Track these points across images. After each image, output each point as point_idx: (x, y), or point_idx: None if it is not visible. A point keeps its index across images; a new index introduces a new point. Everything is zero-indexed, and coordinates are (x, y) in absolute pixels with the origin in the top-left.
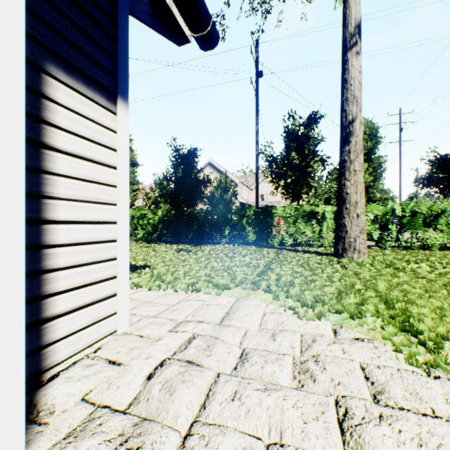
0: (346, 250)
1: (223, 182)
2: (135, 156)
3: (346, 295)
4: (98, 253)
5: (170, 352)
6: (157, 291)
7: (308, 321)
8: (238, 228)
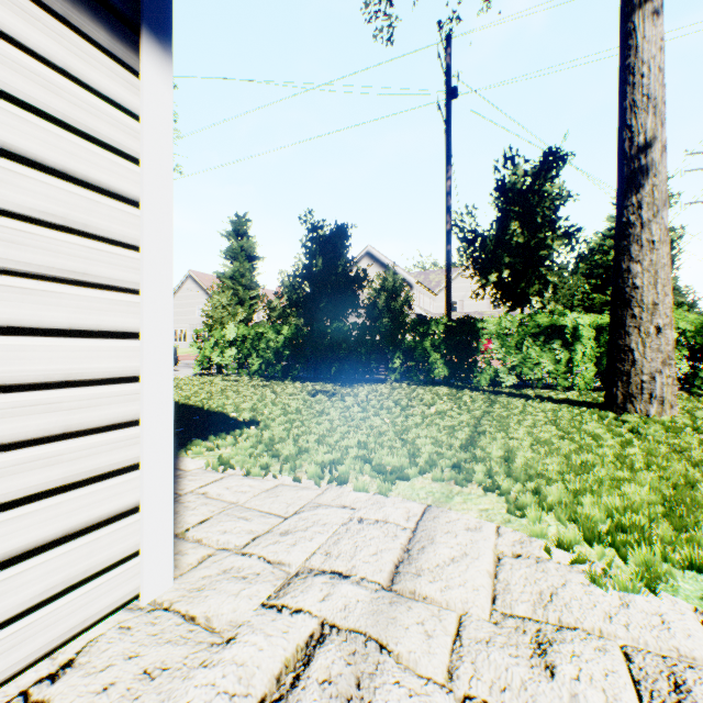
0: (632, 398)
1: (389, 281)
2: (253, 245)
3: (692, 513)
4: (82, 410)
5: (249, 699)
6: (261, 478)
7: (622, 595)
8: (415, 356)
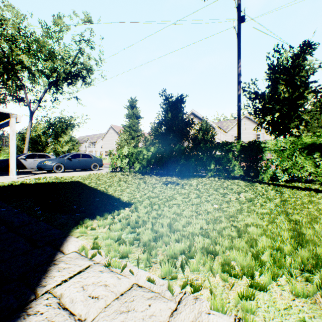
0: None
1: (203, 125)
2: (138, 111)
3: None
4: None
5: None
6: (119, 272)
7: None
8: (222, 163)
